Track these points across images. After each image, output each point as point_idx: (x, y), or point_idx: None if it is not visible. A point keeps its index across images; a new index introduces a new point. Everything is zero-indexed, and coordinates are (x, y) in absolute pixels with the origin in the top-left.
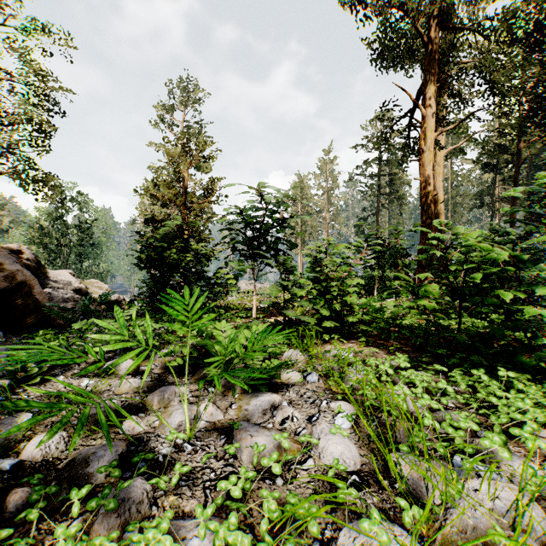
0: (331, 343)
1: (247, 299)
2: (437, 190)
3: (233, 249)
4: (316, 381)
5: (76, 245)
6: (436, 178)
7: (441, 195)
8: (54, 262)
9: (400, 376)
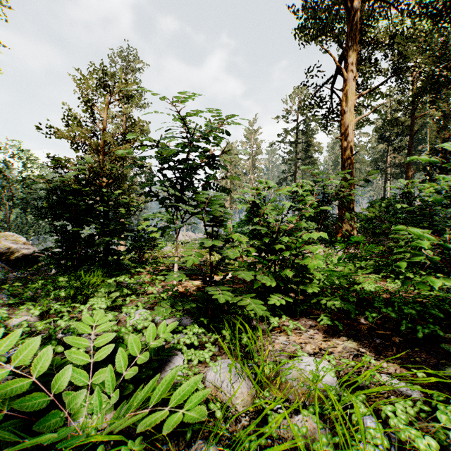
0: (281, 329)
1: (181, 249)
2: None
3: (146, 194)
4: None
5: (20, 199)
6: None
7: None
8: None
9: None
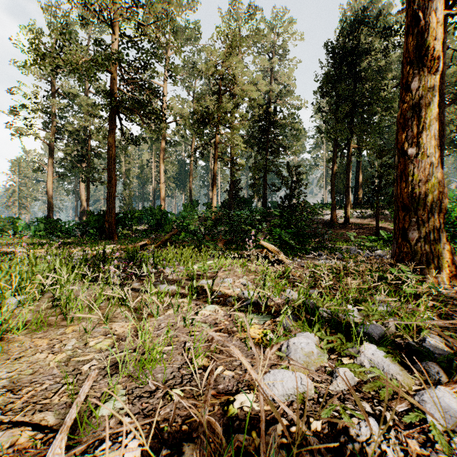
0: None
1: None
2: (81, 191)
3: None
4: None
5: None
6: (81, 186)
7: (83, 194)
8: None
9: None
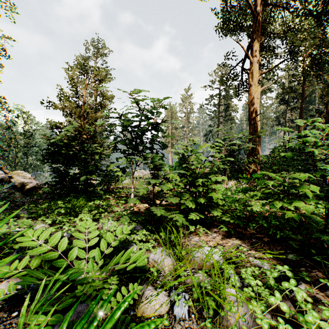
0: (196, 233)
1: (135, 182)
2: None
3: (113, 148)
4: (187, 317)
5: (22, 146)
6: None
7: (258, 116)
8: (6, 157)
9: (299, 316)
